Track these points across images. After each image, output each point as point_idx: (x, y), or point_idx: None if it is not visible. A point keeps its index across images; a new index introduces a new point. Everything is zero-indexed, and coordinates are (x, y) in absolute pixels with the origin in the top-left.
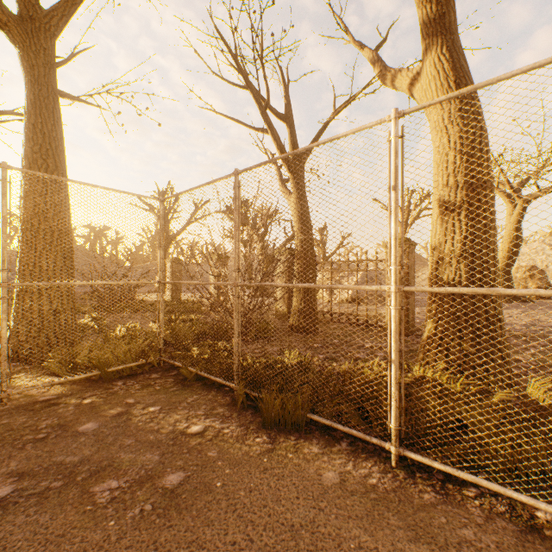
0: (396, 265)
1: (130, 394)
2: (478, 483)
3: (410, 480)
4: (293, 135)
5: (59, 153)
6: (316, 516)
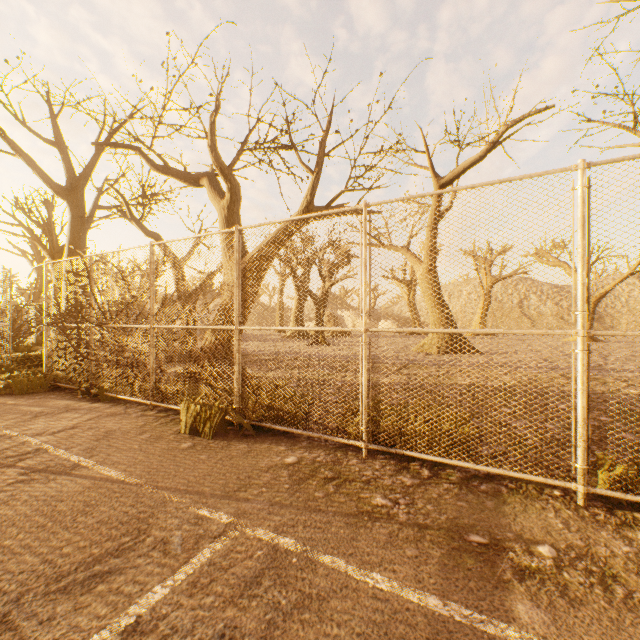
0: None
1: None
2: None
3: None
4: (53, 238)
5: None
6: None
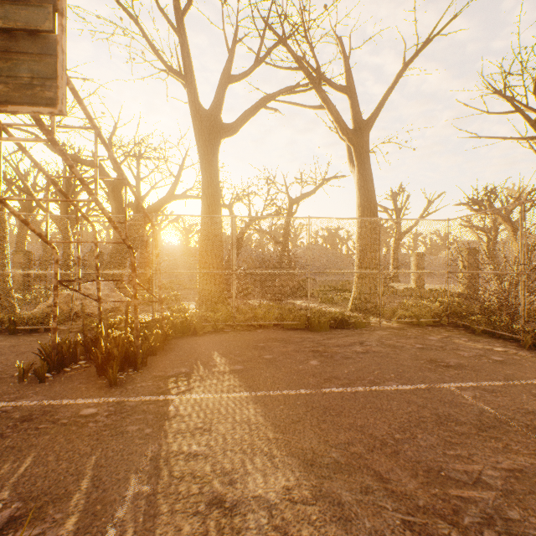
0: None
1: (441, 332)
2: None
3: None
4: None
5: (374, 198)
6: None
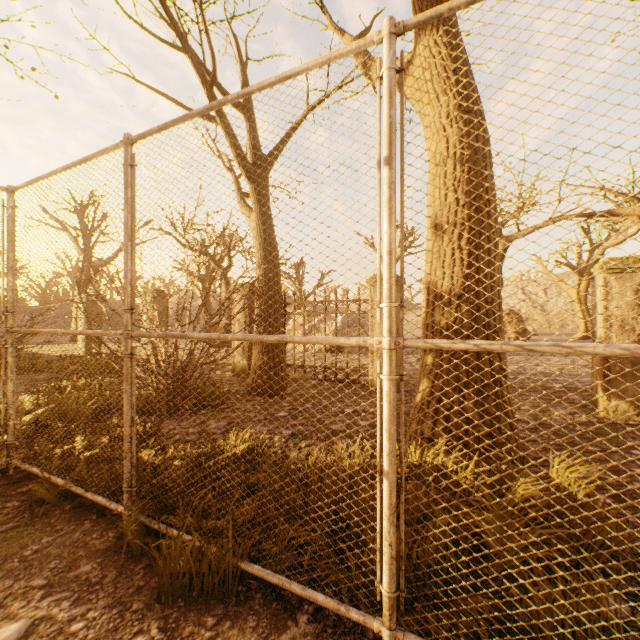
0: (391, 300)
1: None
2: None
3: None
4: (254, 132)
5: None
6: None
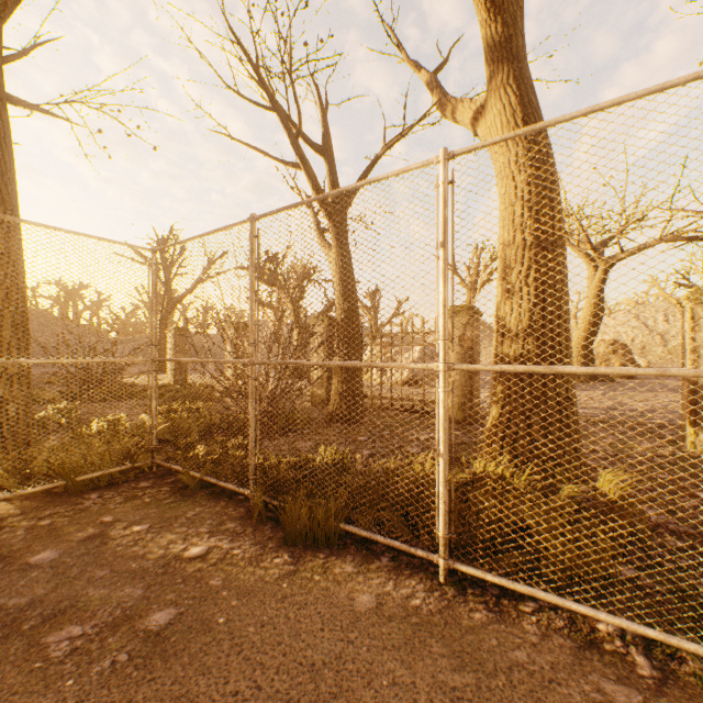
0: (445, 338)
1: (108, 510)
2: (535, 595)
3: (461, 598)
4: (333, 173)
5: (8, 181)
6: (343, 650)
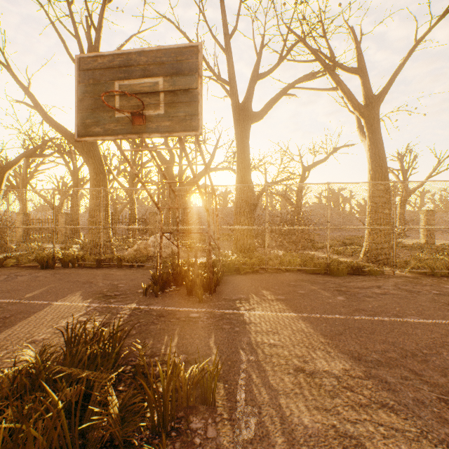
0: None
1: None
2: None
3: None
4: None
5: (385, 163)
6: None
